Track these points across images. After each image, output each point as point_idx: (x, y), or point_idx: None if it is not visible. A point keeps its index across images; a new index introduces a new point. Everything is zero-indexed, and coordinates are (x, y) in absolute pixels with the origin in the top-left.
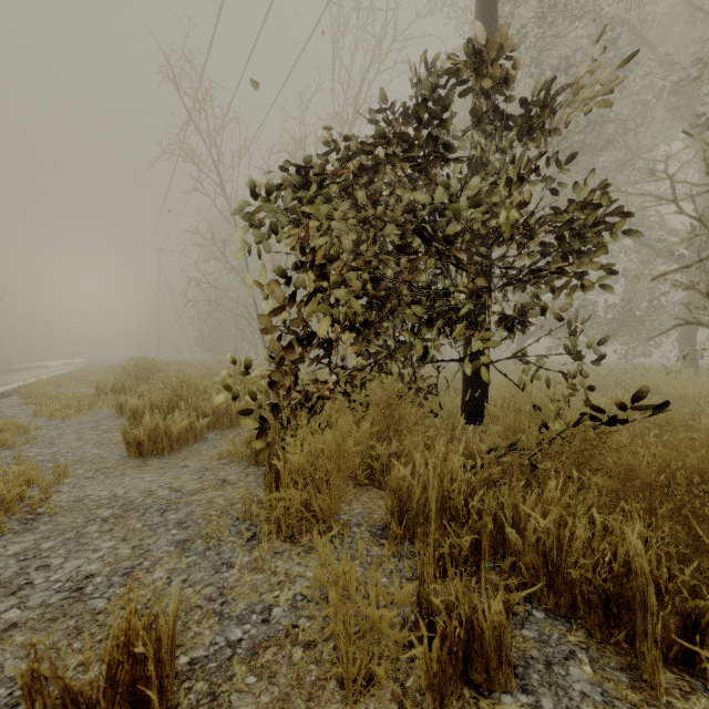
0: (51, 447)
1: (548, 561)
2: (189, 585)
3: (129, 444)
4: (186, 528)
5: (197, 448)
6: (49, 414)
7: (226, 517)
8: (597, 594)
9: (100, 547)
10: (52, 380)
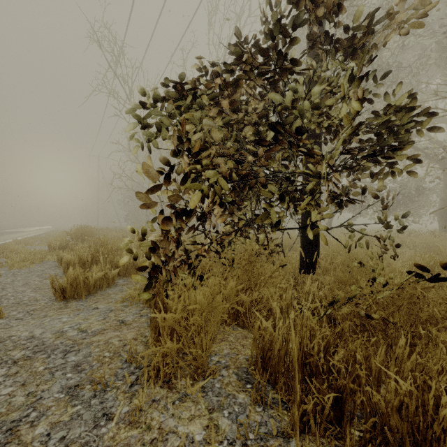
0: (1, 291)
1: (414, 426)
2: (65, 445)
3: (55, 291)
4: (80, 372)
5: (108, 292)
6: (10, 265)
7: (117, 359)
8: None
9: None
10: (23, 240)
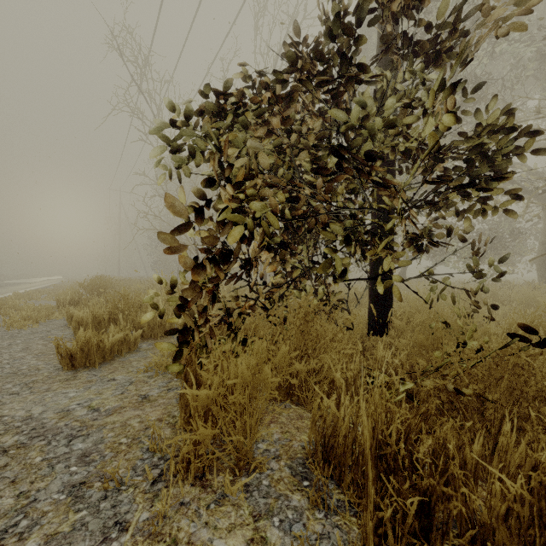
0: None
1: (527, 543)
2: None
3: (61, 357)
4: (88, 464)
5: (129, 358)
6: (8, 325)
7: (136, 447)
8: None
9: None
10: (26, 294)
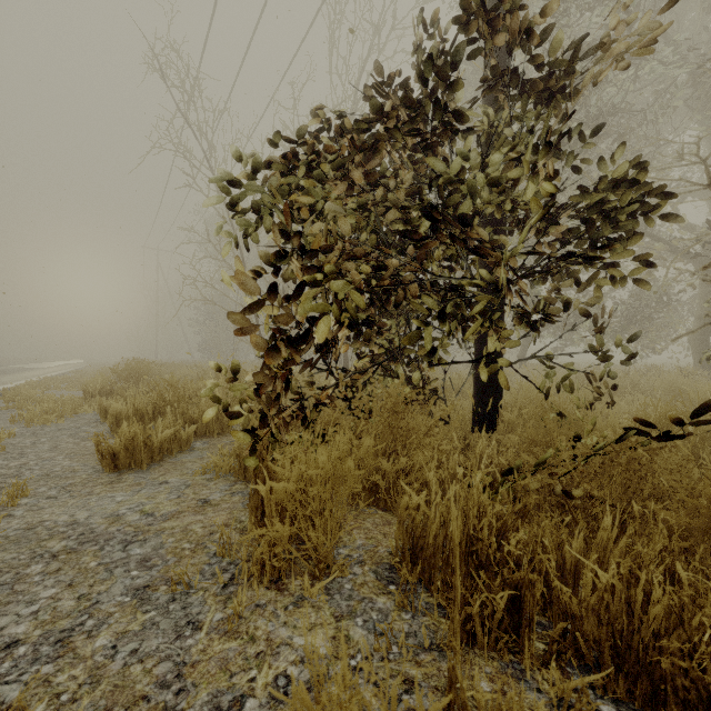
0: (19, 458)
1: (615, 631)
2: (139, 659)
3: (102, 457)
4: (150, 569)
5: (181, 459)
6: (27, 420)
7: (201, 552)
8: (697, 692)
9: (37, 597)
10: (42, 382)
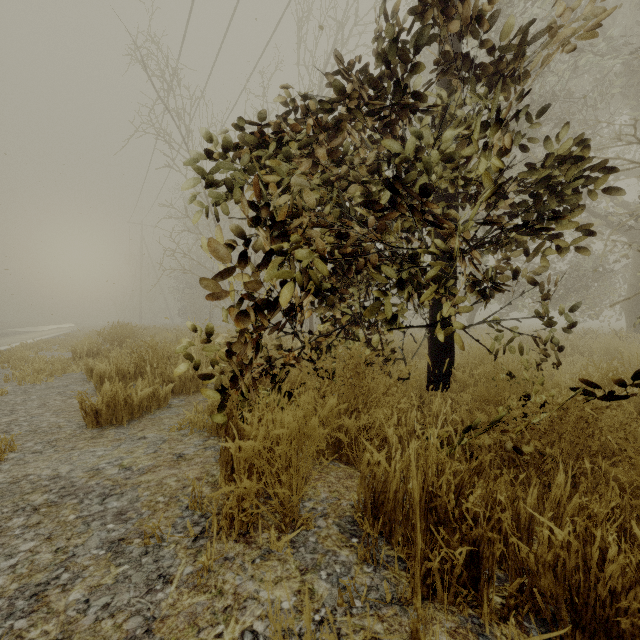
0: (10, 414)
1: (572, 588)
2: (110, 614)
3: (85, 413)
4: (126, 522)
5: (159, 415)
6: (19, 379)
7: (174, 505)
8: None
9: (16, 551)
10: (35, 344)
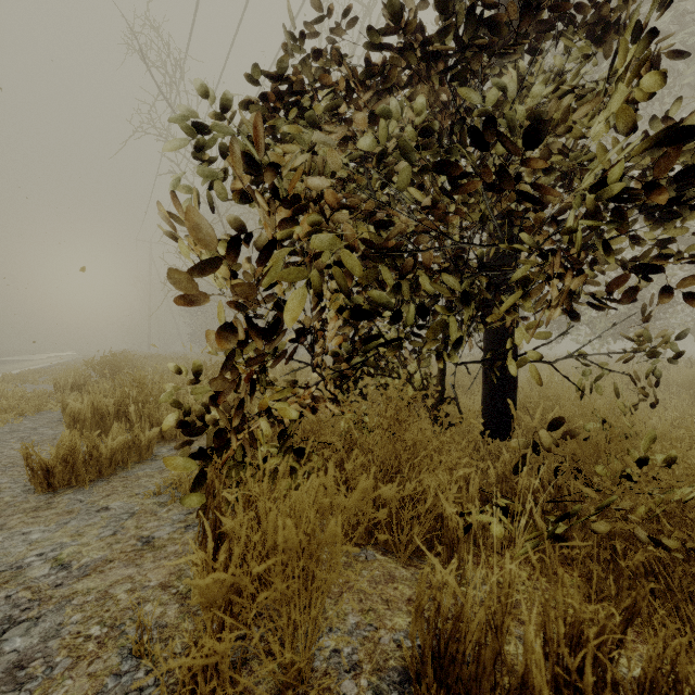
0: None
1: None
2: None
3: (32, 473)
4: (20, 687)
5: (137, 472)
6: None
7: (112, 646)
8: None
9: None
10: (19, 375)
